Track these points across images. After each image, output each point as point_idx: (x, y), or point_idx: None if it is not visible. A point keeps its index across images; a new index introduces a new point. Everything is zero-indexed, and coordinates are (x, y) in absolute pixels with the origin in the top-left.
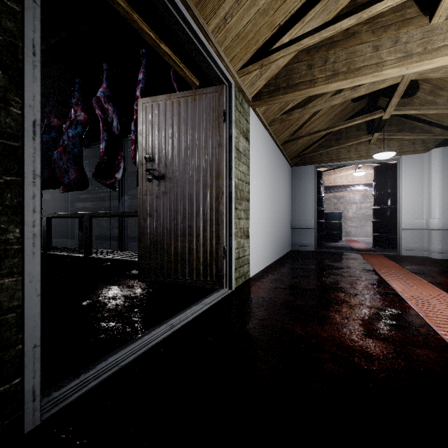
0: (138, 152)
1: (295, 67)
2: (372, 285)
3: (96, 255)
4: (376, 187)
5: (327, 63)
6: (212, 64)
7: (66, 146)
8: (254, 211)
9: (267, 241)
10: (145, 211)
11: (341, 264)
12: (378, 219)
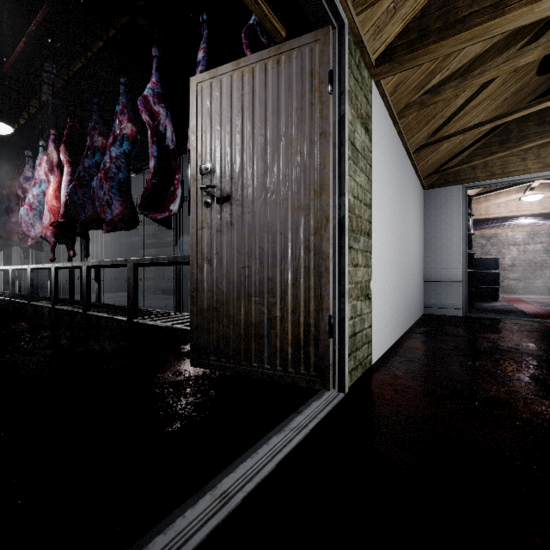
0: (191, 162)
1: None
2: None
3: (142, 319)
4: None
5: None
6: None
7: (107, 169)
8: (377, 253)
9: (394, 303)
10: (200, 254)
11: (526, 344)
12: None
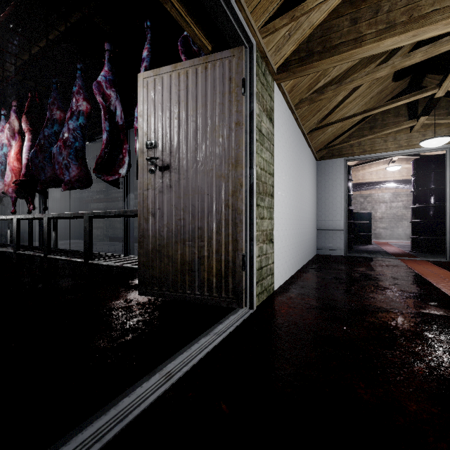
0: (139, 138)
1: (334, 24)
2: (440, 306)
3: (96, 261)
4: (417, 182)
5: (378, 13)
6: (228, 13)
7: (66, 139)
8: (279, 209)
9: (292, 246)
10: (146, 209)
11: (383, 274)
12: (418, 219)
